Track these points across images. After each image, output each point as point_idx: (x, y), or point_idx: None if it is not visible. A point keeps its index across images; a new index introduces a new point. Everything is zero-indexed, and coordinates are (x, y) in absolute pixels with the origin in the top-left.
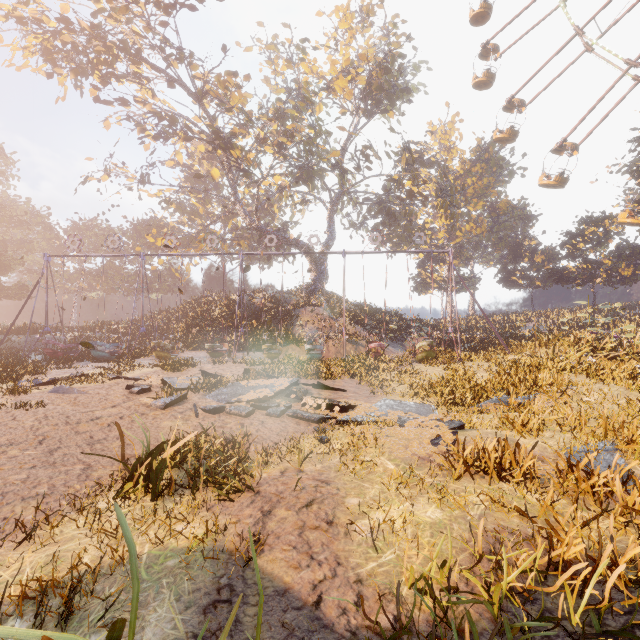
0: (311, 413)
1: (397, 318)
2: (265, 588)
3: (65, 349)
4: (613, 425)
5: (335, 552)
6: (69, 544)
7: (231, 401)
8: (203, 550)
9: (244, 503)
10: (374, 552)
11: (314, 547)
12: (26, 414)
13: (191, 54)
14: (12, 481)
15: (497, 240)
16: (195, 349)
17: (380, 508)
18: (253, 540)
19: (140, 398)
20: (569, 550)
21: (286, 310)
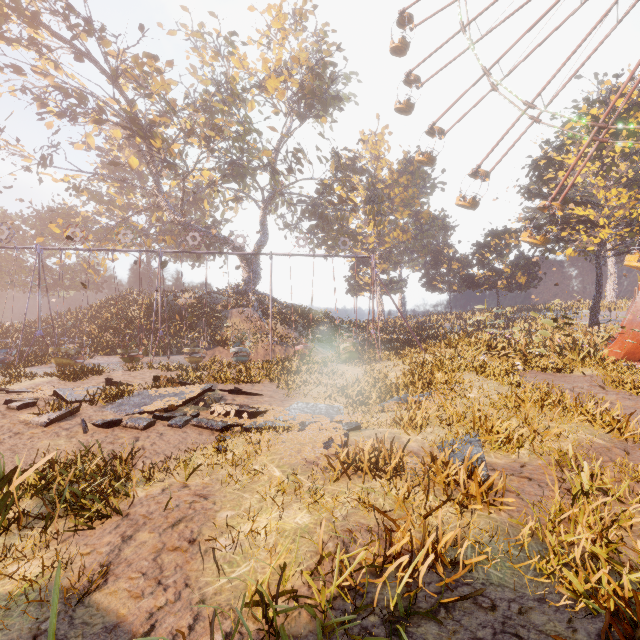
0: (217, 421)
1: (328, 319)
2: (93, 626)
3: None
4: (480, 419)
5: (187, 573)
6: None
7: (132, 412)
8: (27, 593)
9: (107, 529)
10: (229, 567)
11: (166, 571)
12: None
13: (101, 28)
14: None
15: (421, 247)
16: (108, 354)
17: (251, 519)
18: (100, 572)
19: (19, 414)
20: (399, 543)
21: (214, 311)
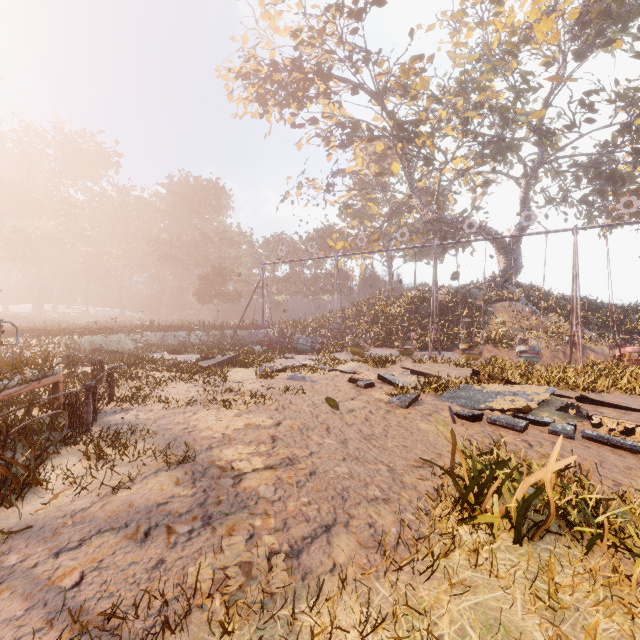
0: (632, 441)
1: (636, 315)
2: None
3: (274, 342)
4: None
5: None
6: (481, 594)
7: (479, 408)
8: None
9: None
10: None
11: None
12: (296, 399)
13: (379, 51)
14: (341, 474)
15: None
16: (378, 346)
17: None
18: None
19: (371, 393)
20: None
21: (474, 306)
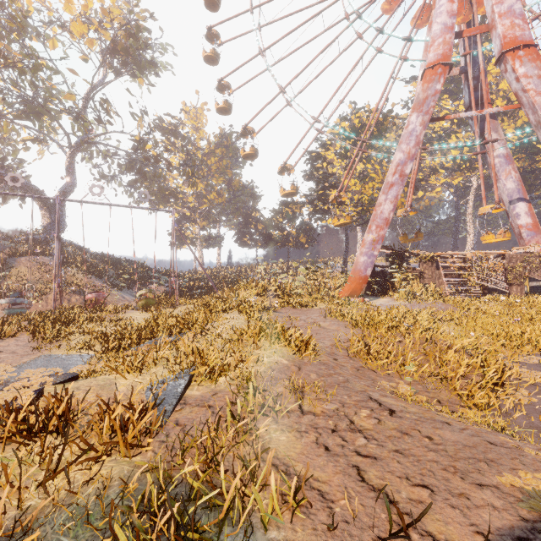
0: None
1: (142, 269)
2: None
3: None
4: (201, 354)
5: None
6: None
7: None
8: None
9: None
10: None
11: None
12: None
13: None
14: None
15: (235, 210)
16: None
17: None
18: None
19: None
20: None
21: None
